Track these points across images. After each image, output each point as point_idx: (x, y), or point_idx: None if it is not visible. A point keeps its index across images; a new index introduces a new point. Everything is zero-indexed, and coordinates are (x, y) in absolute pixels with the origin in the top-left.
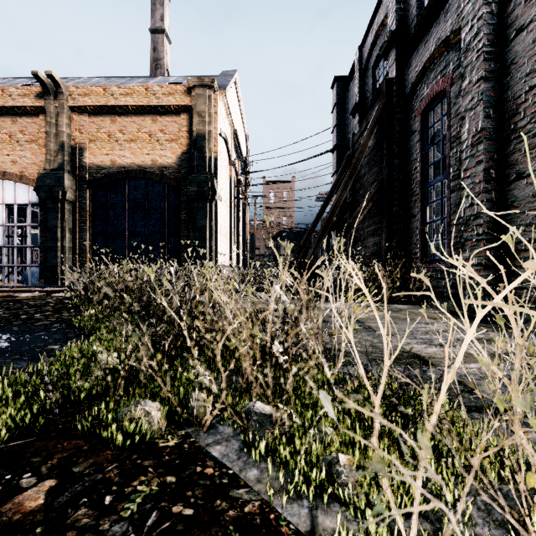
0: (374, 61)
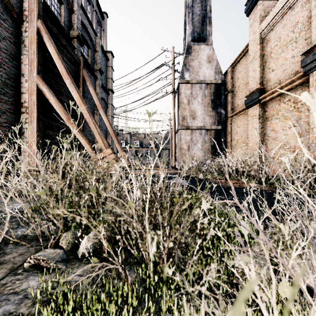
0: None
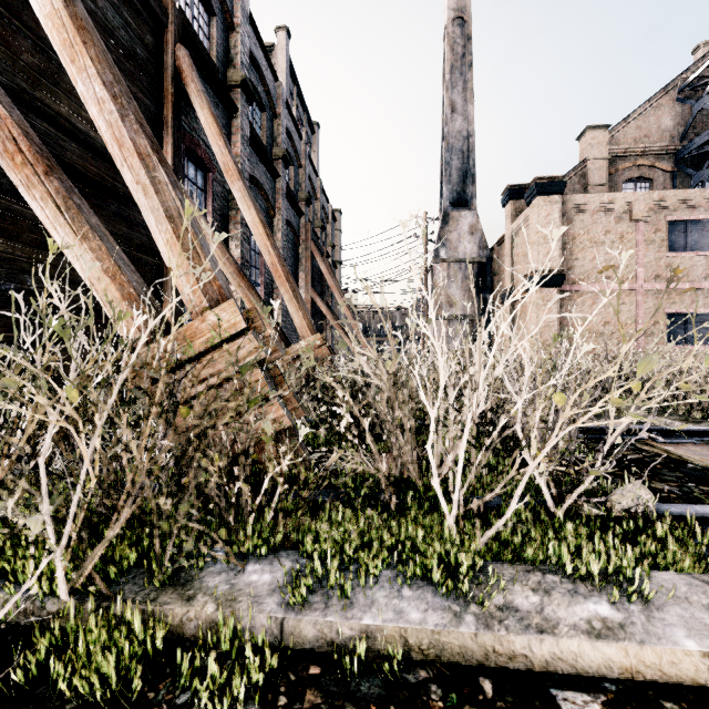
0: None
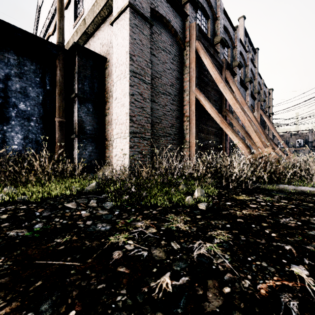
0: (200, 2)
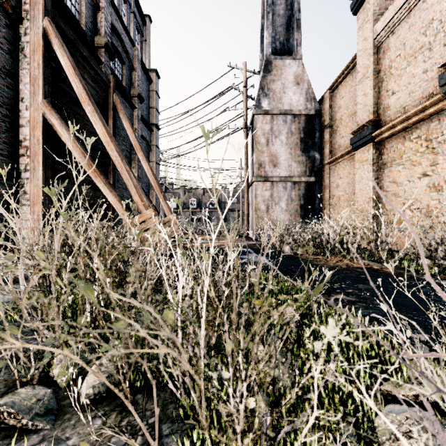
0: None
